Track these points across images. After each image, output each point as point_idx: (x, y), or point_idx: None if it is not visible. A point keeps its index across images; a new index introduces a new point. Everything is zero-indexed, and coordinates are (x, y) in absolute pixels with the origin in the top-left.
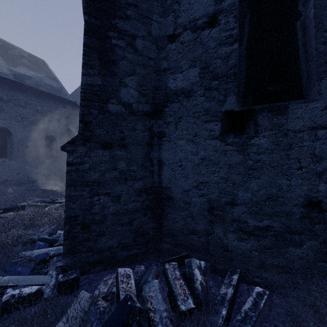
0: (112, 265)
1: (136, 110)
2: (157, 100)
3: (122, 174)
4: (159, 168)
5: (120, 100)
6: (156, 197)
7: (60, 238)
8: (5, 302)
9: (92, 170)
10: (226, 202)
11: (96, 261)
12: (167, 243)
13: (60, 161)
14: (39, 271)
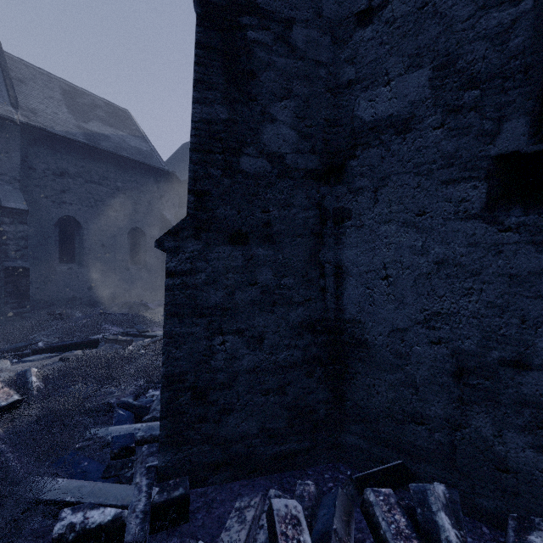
0: (248, 471)
1: (293, 168)
2: (332, 146)
3: (266, 294)
4: (336, 281)
5: (262, 149)
6: (330, 341)
7: (152, 405)
8: (58, 538)
9: (211, 285)
10: (502, 360)
11: (219, 462)
12: (355, 435)
13: (151, 268)
14: (117, 472)
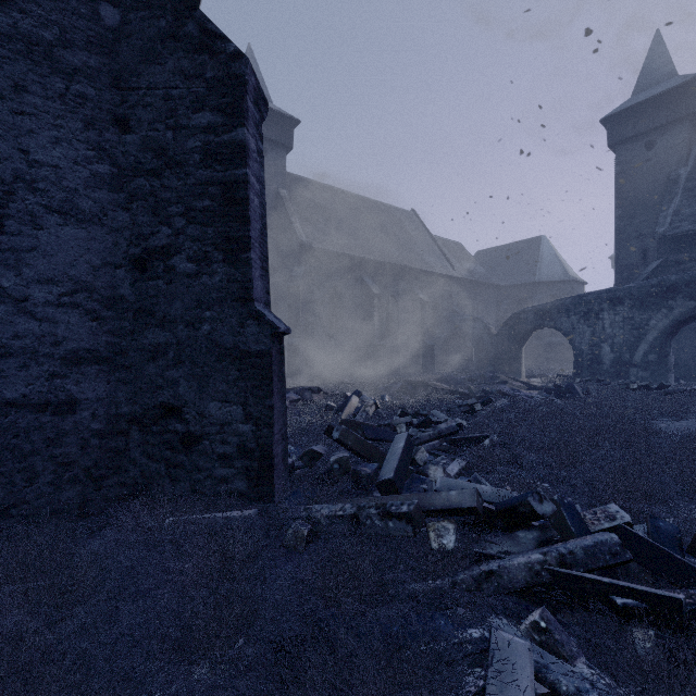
0: None
1: None
2: None
3: None
4: None
5: None
6: None
7: None
8: None
9: None
10: None
11: None
12: None
13: None
14: None
